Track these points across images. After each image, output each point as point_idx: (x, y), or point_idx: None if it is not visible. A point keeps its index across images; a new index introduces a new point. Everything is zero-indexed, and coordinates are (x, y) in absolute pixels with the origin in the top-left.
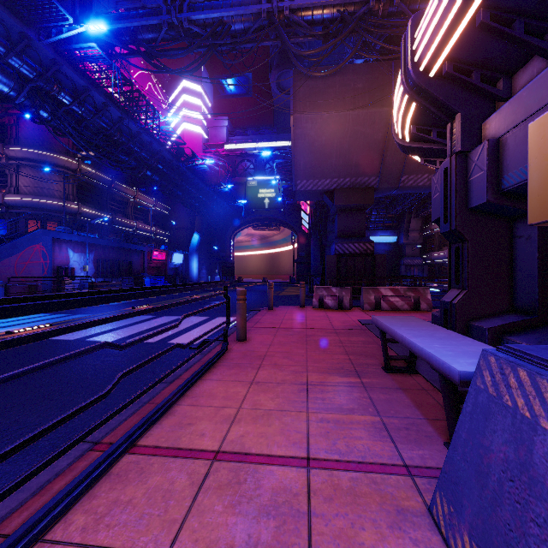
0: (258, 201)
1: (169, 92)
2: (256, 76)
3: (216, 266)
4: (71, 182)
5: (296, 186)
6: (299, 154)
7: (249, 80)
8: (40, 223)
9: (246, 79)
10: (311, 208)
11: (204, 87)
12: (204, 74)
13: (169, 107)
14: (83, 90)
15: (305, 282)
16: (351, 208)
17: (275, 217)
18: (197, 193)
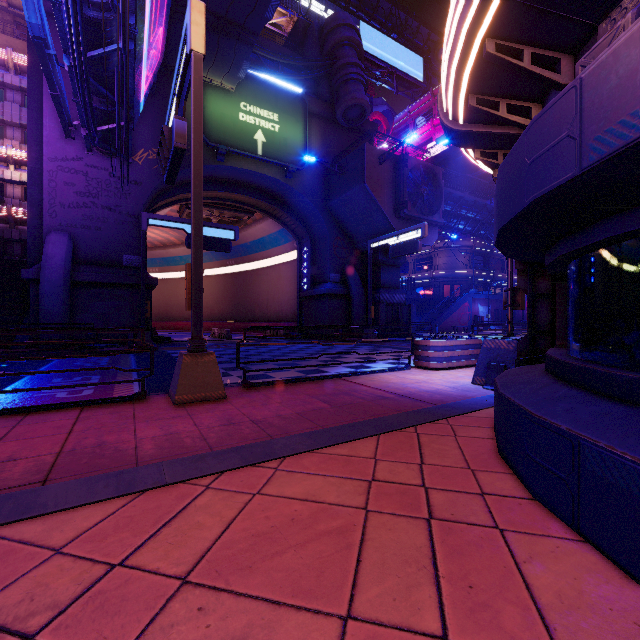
0: None
1: None
2: None
3: None
4: (468, 255)
5: None
6: None
7: None
8: (450, 286)
9: None
10: None
11: None
12: None
13: None
14: None
15: None
16: None
17: None
18: None
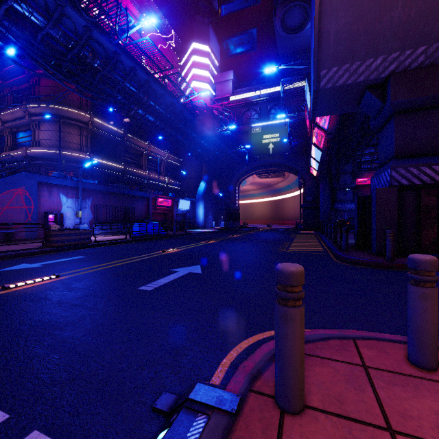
0: (262, 147)
1: (181, 56)
2: (260, 30)
3: (221, 212)
4: (84, 135)
5: (319, 81)
6: (327, 14)
7: (254, 36)
8: None
9: (250, 35)
10: (328, 137)
11: (211, 47)
12: (211, 35)
13: (180, 69)
14: None
15: (313, 229)
16: (423, 104)
17: (279, 163)
18: (198, 138)
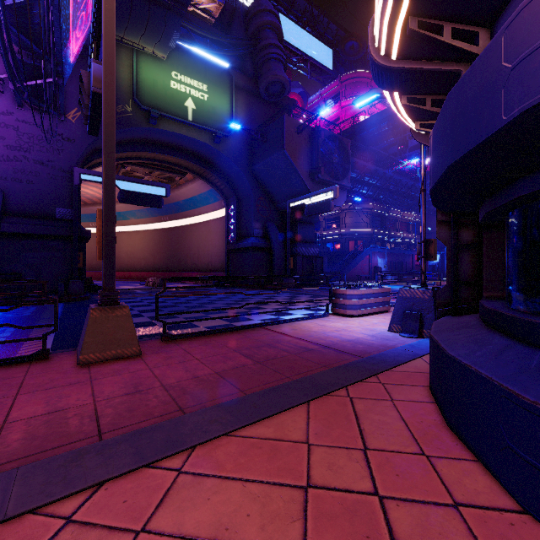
0: None
1: None
2: None
3: None
4: (369, 216)
5: None
6: None
7: None
8: (354, 242)
9: None
10: None
11: None
12: None
13: None
14: (398, 180)
15: None
16: None
17: None
18: None
